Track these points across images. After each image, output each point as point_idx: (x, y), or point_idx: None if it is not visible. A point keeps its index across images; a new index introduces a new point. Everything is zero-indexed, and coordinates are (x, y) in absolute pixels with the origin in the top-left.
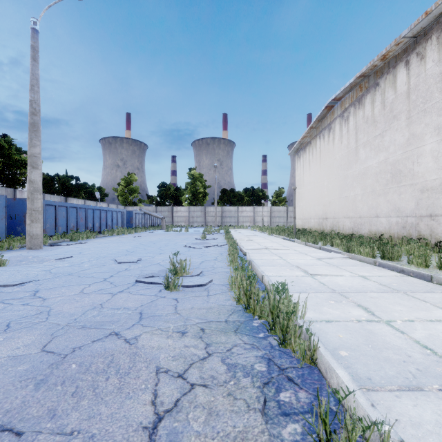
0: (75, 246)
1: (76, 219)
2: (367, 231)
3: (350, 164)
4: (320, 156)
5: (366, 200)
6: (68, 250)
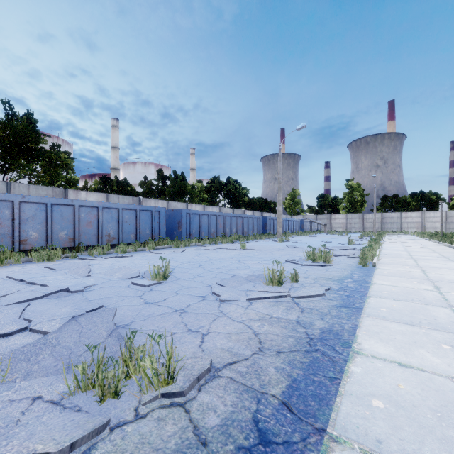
0: (293, 238)
1: None
2: None
3: None
4: None
5: None
6: (294, 239)
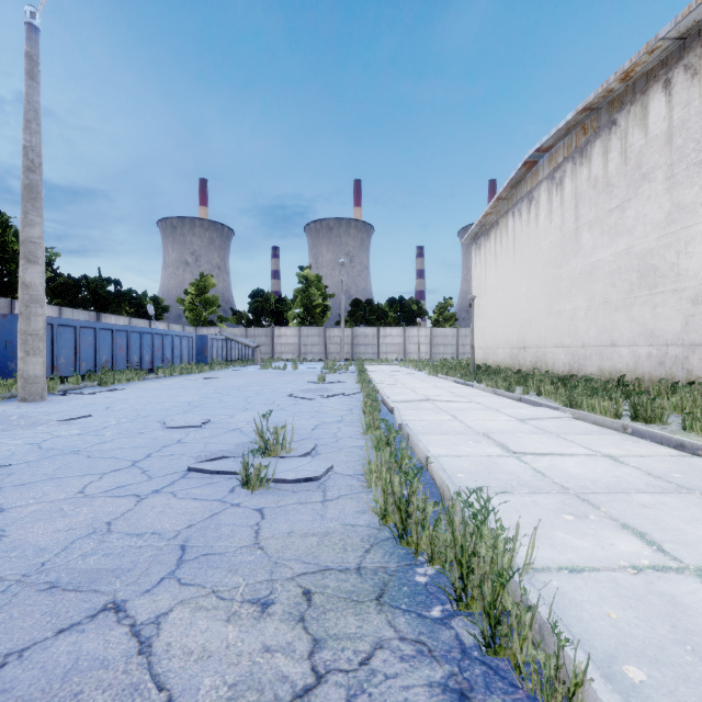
0: (103, 396)
1: (111, 349)
2: (596, 368)
3: (566, 258)
4: (513, 245)
5: (594, 318)
6: (88, 402)
